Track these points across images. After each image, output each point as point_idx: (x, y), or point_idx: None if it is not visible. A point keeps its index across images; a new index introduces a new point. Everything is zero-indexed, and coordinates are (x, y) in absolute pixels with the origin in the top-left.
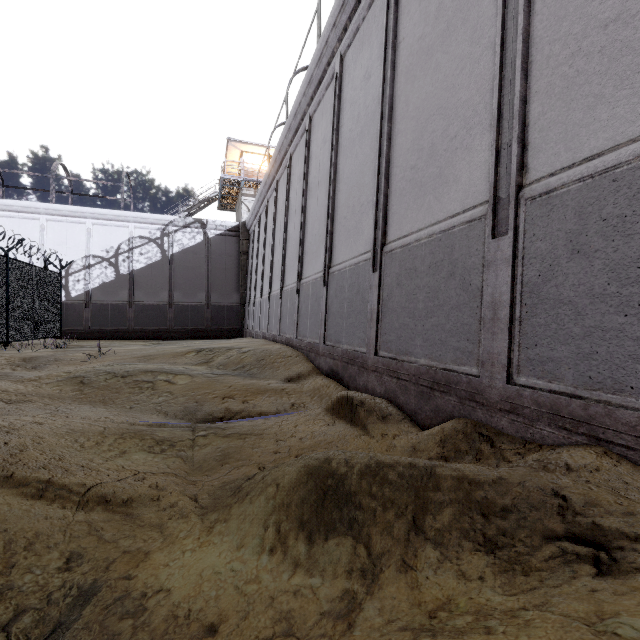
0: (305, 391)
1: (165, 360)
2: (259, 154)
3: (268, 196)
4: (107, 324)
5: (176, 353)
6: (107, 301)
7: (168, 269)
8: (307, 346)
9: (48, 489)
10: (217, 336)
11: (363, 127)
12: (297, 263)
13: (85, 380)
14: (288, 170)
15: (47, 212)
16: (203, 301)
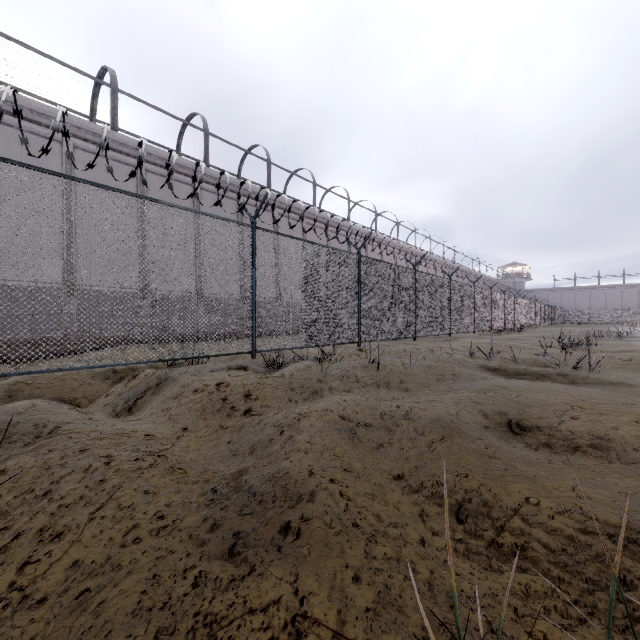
0: None
1: None
2: None
3: None
4: None
5: None
6: None
7: None
8: None
9: None
10: None
11: None
12: None
13: None
14: None
15: None
16: None
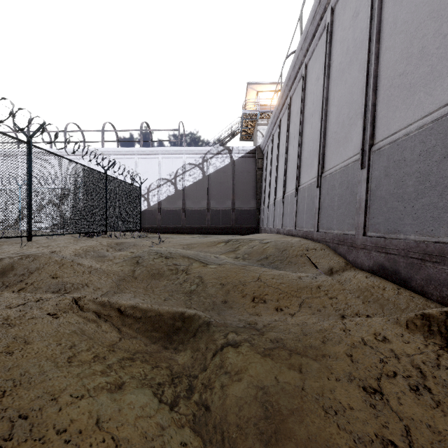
0: (347, 290)
1: (201, 248)
2: (271, 91)
3: (281, 115)
4: (170, 223)
5: (210, 242)
6: (170, 208)
7: (206, 185)
8: (334, 238)
9: None
10: (239, 232)
11: None
12: (316, 159)
13: (140, 261)
14: (303, 79)
15: (138, 153)
16: (230, 207)
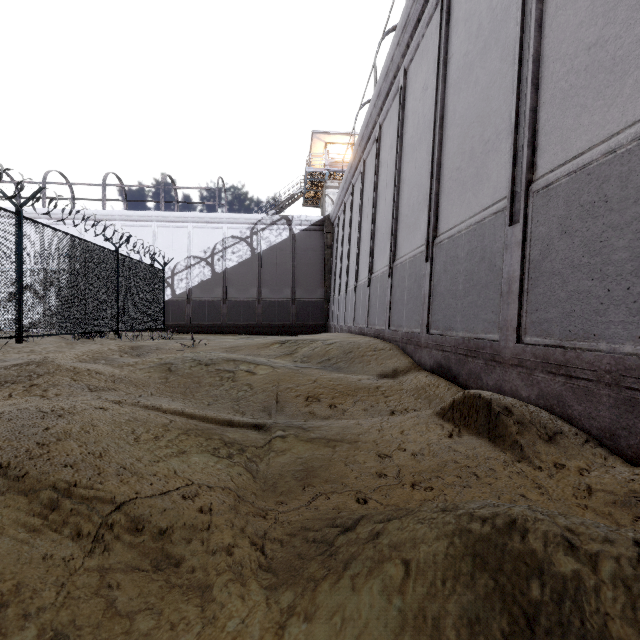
0: (405, 390)
1: (250, 351)
2: (343, 144)
3: (354, 181)
4: (204, 319)
5: (261, 344)
6: (205, 298)
7: (257, 266)
8: (403, 337)
9: (65, 504)
10: (302, 332)
11: (487, 38)
12: (389, 243)
13: (172, 367)
14: (377, 143)
15: (157, 219)
16: (289, 297)
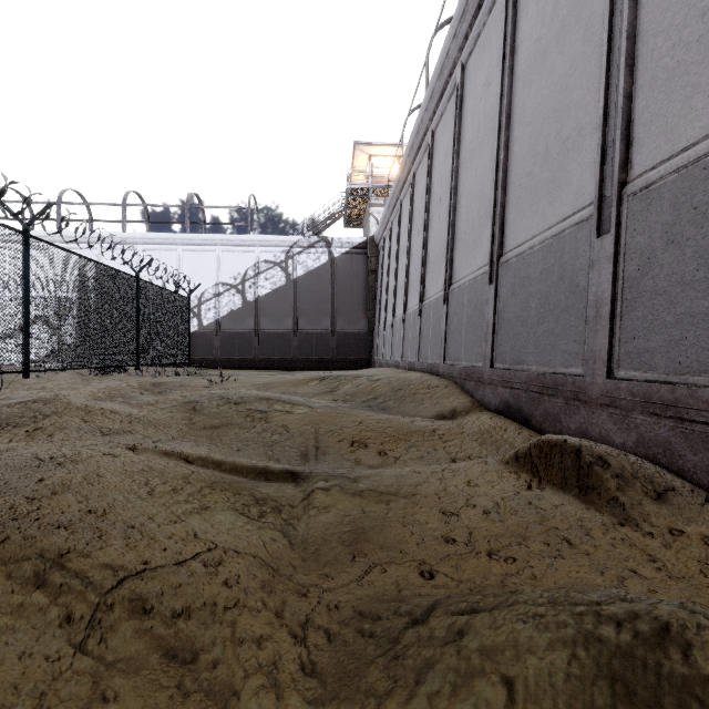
0: (467, 434)
1: (285, 388)
2: (389, 156)
3: (401, 196)
4: (235, 353)
5: (297, 381)
6: (235, 329)
7: (292, 294)
8: (462, 372)
9: (53, 579)
10: (343, 367)
11: (565, 18)
12: (443, 265)
13: (197, 406)
14: (429, 151)
15: (183, 242)
16: (328, 328)
